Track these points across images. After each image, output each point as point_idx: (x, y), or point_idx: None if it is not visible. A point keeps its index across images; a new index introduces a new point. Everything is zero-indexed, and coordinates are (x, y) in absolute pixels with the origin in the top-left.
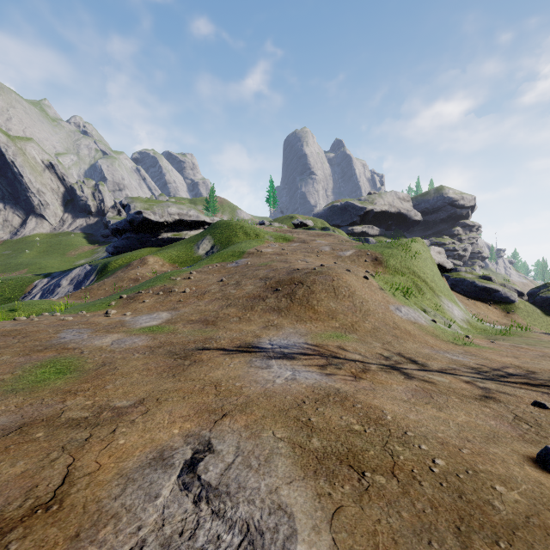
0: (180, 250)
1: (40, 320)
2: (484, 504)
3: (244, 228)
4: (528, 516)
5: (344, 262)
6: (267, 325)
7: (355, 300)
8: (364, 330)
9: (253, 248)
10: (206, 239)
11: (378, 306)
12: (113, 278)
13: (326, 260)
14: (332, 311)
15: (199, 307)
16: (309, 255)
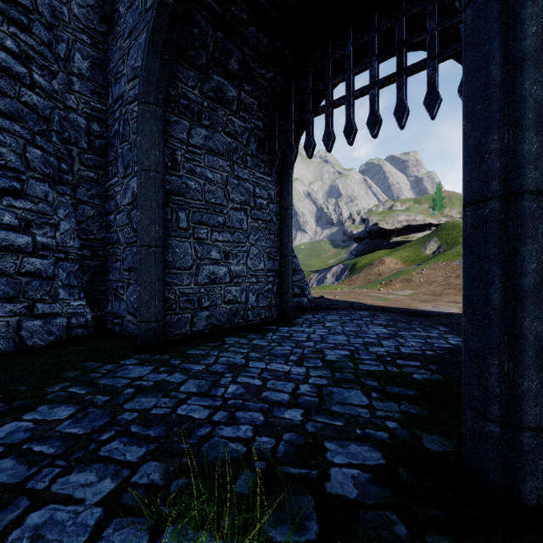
0: (409, 251)
1: (354, 290)
2: None
3: None
4: None
5: None
6: None
7: None
8: None
9: None
10: (432, 240)
11: None
12: (364, 273)
13: None
14: None
15: (430, 289)
16: None
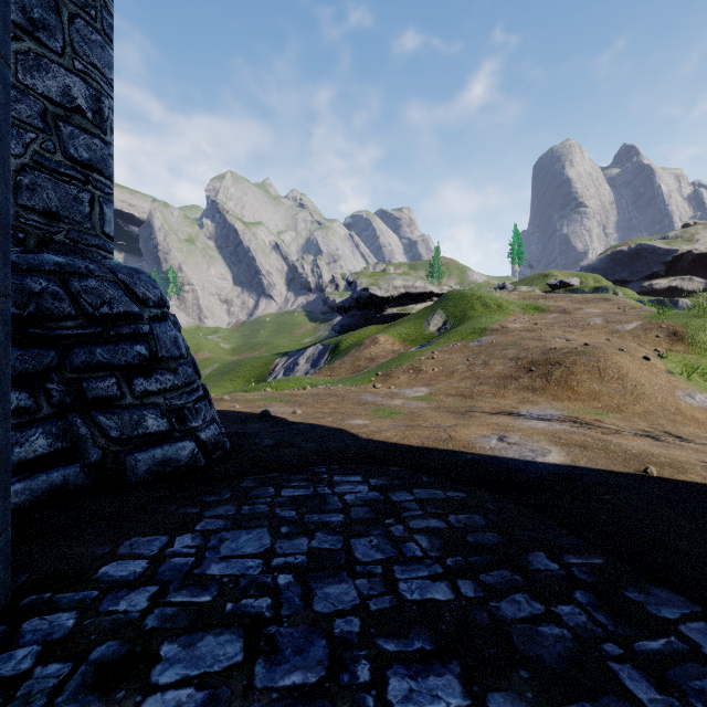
0: (409, 327)
1: (335, 389)
2: (646, 459)
3: (482, 298)
4: (666, 462)
5: (621, 338)
6: (522, 401)
7: (626, 383)
8: (632, 412)
9: (495, 324)
10: (437, 314)
11: (658, 390)
12: (351, 357)
13: (594, 337)
14: (594, 392)
15: (452, 384)
16: (571, 331)
